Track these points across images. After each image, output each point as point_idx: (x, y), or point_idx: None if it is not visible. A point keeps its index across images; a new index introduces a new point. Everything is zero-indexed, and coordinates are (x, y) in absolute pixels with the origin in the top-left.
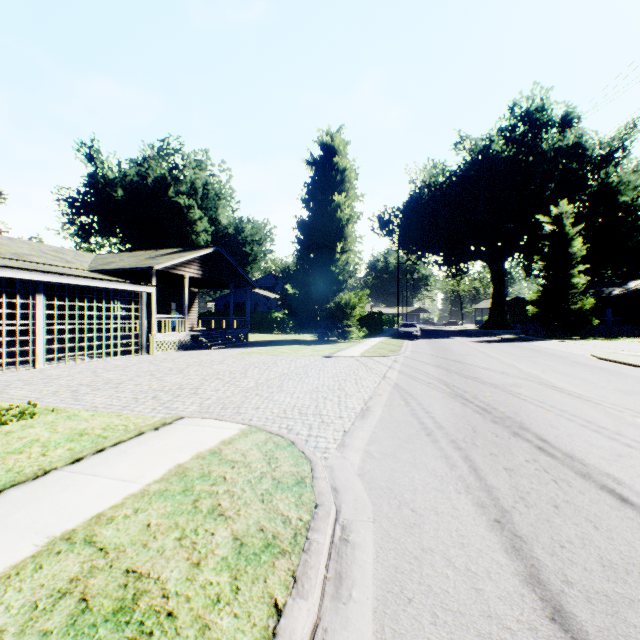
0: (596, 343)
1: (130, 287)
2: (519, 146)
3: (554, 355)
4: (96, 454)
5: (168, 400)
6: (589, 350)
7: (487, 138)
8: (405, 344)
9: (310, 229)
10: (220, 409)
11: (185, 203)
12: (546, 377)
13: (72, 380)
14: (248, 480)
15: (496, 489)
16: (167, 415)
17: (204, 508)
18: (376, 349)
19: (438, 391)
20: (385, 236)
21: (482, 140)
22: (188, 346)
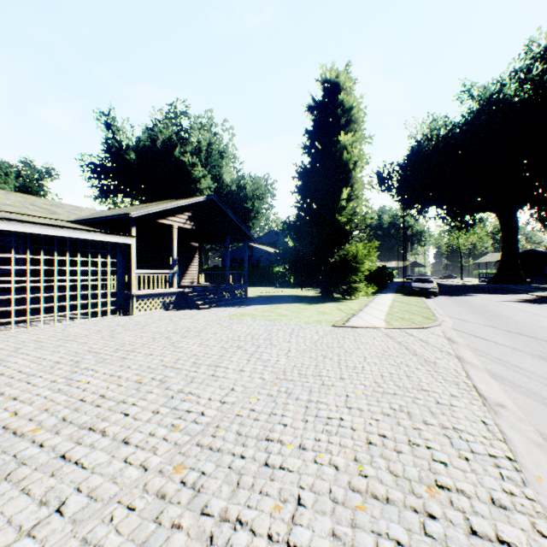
0: None
1: (101, 237)
2: (536, 87)
3: None
4: None
5: None
6: None
7: (498, 81)
8: (428, 304)
9: (312, 176)
10: None
11: (190, 162)
12: None
13: None
14: None
15: None
16: None
17: None
18: (400, 313)
19: None
20: (384, 191)
21: (492, 84)
22: (182, 303)
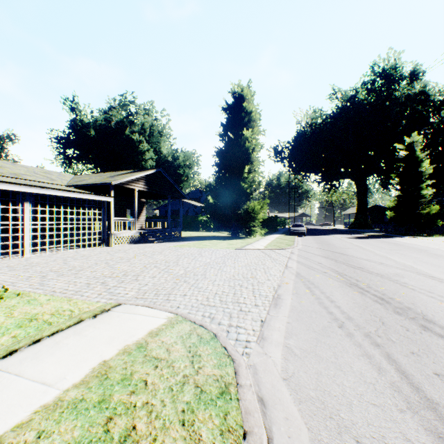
0: (443, 239)
1: (94, 197)
2: (377, 95)
3: (416, 249)
4: (30, 346)
5: (113, 286)
6: (442, 245)
7: (354, 89)
8: (296, 239)
9: (226, 155)
10: (153, 295)
11: (137, 139)
12: (420, 268)
13: (46, 267)
14: (169, 387)
15: (443, 407)
16: (109, 300)
17: (115, 434)
18: (275, 243)
19: (334, 280)
20: (279, 162)
21: (350, 91)
22: (138, 240)
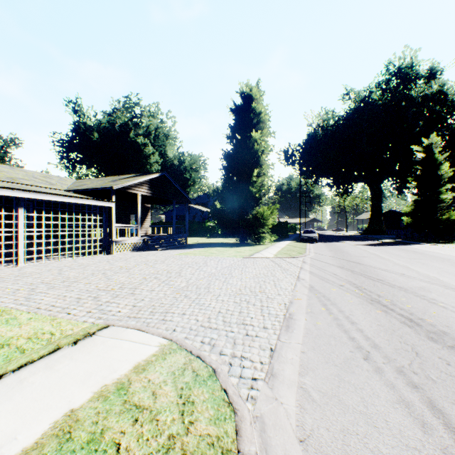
0: None
1: (94, 202)
2: (393, 95)
3: (437, 257)
4: None
5: (105, 301)
6: None
7: (368, 89)
8: (308, 247)
9: (233, 159)
10: (148, 314)
11: (142, 142)
12: (447, 280)
13: (38, 278)
14: None
15: None
16: (97, 320)
17: None
18: (286, 251)
19: (353, 295)
20: (289, 165)
21: (364, 91)
22: (141, 247)
